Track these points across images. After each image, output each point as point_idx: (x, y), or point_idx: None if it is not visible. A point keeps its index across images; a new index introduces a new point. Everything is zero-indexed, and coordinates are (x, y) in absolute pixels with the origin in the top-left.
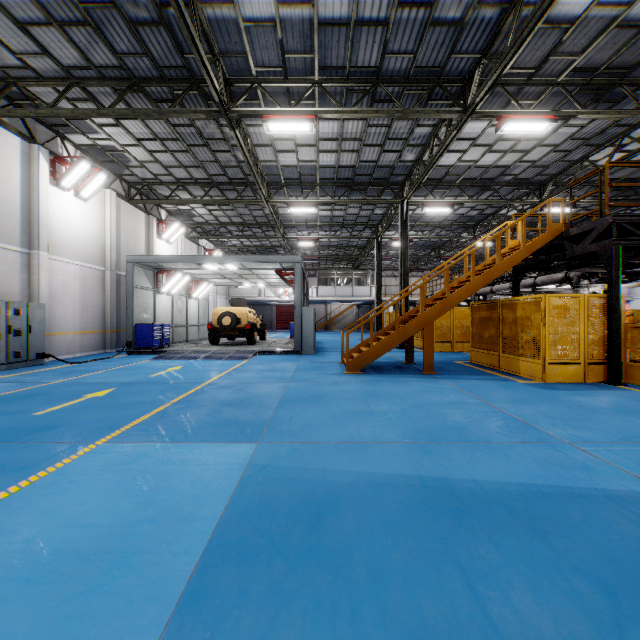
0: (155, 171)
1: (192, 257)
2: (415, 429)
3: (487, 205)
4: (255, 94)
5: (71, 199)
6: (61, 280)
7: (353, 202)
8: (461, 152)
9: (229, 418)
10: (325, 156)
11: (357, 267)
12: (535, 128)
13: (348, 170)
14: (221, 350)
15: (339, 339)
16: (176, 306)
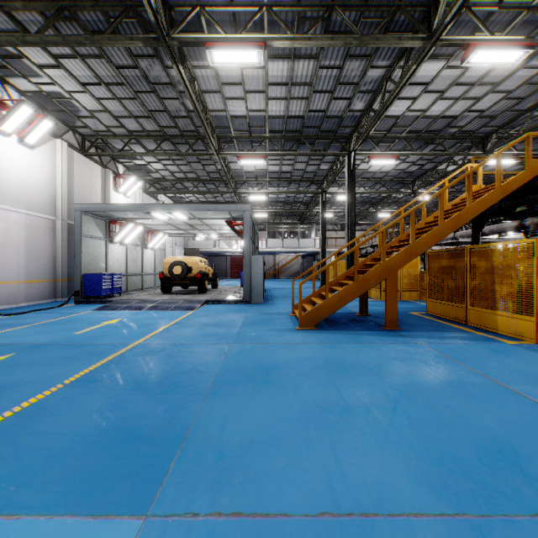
0: (107, 122)
1: (140, 206)
2: (435, 459)
3: (428, 160)
4: (199, 25)
5: (15, 145)
6: (2, 228)
7: (301, 154)
8: (411, 99)
9: (127, 423)
10: (274, 105)
11: (302, 221)
12: (505, 58)
13: (297, 121)
14: (169, 299)
15: (287, 287)
16: (131, 256)
